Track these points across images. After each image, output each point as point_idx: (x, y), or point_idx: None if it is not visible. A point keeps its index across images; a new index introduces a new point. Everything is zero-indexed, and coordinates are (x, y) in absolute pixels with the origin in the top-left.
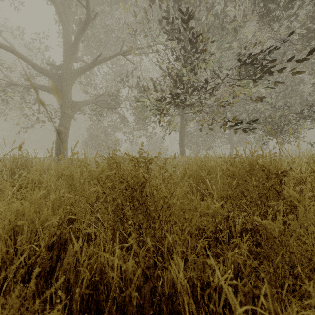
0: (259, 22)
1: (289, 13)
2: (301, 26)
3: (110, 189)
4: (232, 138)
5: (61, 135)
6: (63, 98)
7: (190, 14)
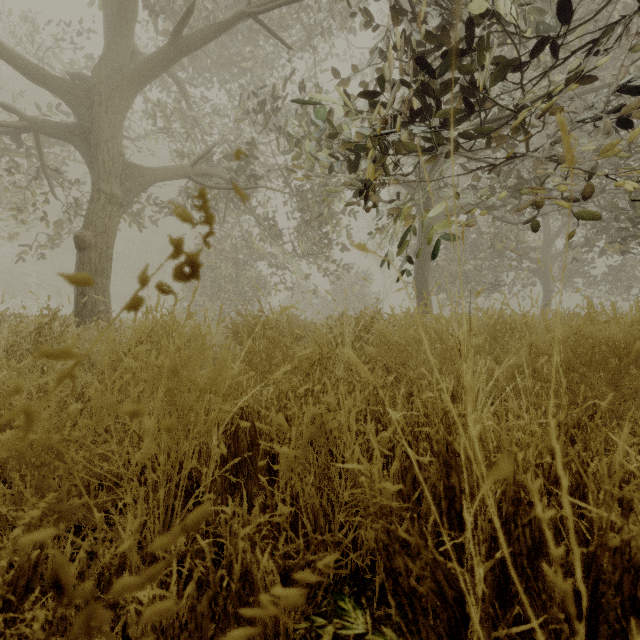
0: None
1: None
2: None
3: None
4: (548, 268)
5: (86, 251)
6: (97, 149)
7: None
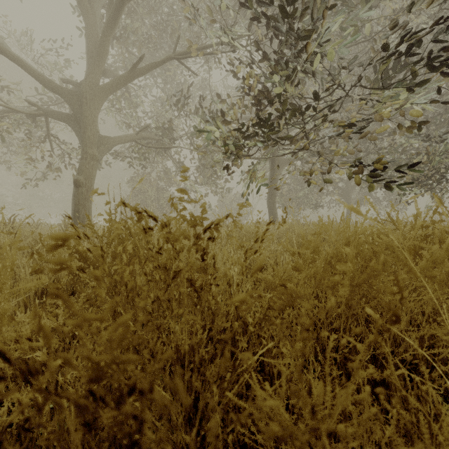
0: None
1: None
2: None
3: None
4: (349, 194)
5: (80, 188)
6: (85, 129)
7: None
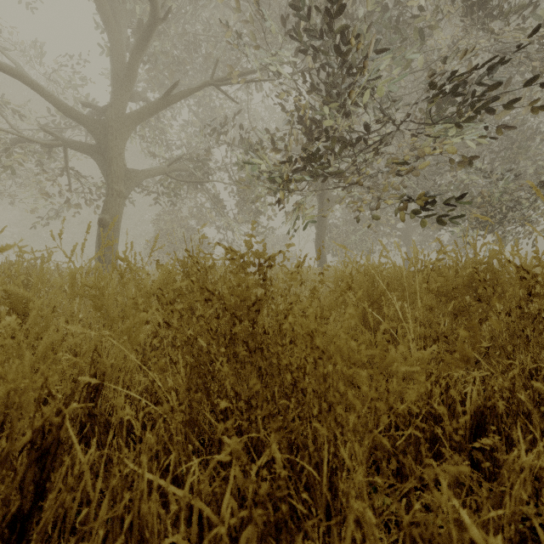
0: (464, 21)
1: (521, 2)
2: (543, 26)
3: (180, 317)
4: (409, 236)
5: (106, 228)
6: (110, 163)
7: (339, 1)
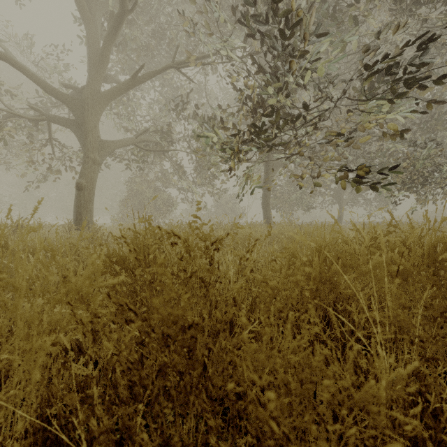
0: (393, 9)
1: None
2: None
3: (94, 341)
4: (341, 195)
5: (82, 191)
6: (87, 134)
7: None
